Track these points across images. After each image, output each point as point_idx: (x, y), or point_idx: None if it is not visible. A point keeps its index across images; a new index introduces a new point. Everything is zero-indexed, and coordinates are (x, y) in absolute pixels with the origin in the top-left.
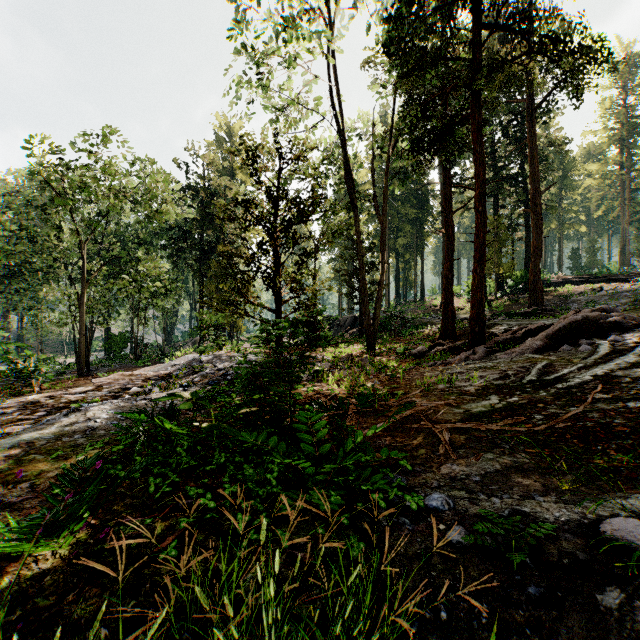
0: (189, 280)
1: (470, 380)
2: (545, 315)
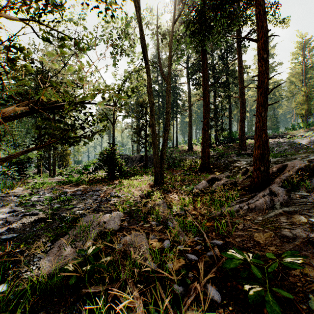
0: None
1: None
2: None
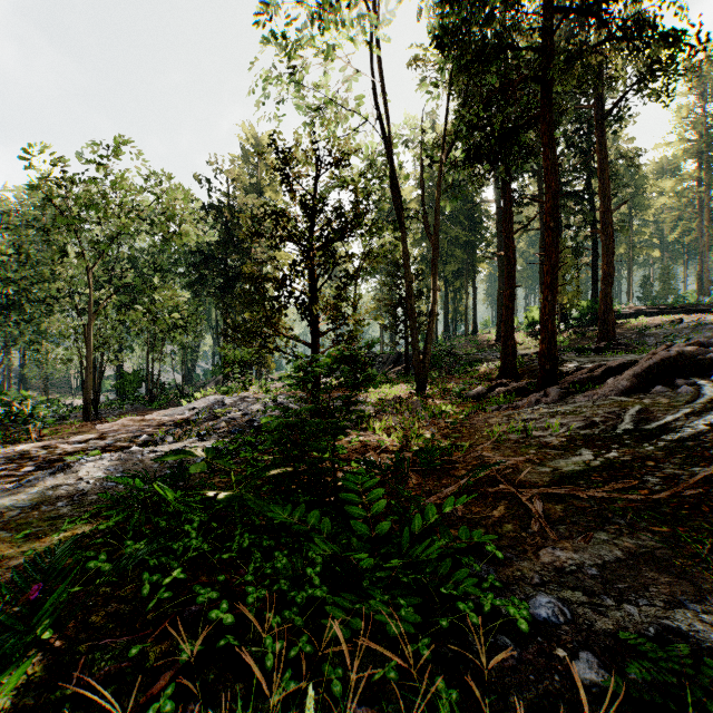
0: (212, 312)
1: (548, 429)
2: (620, 350)
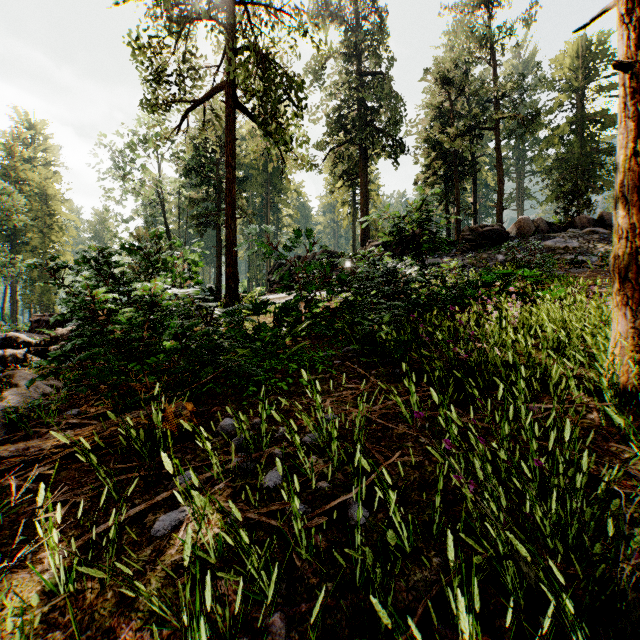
0: None
1: None
2: None
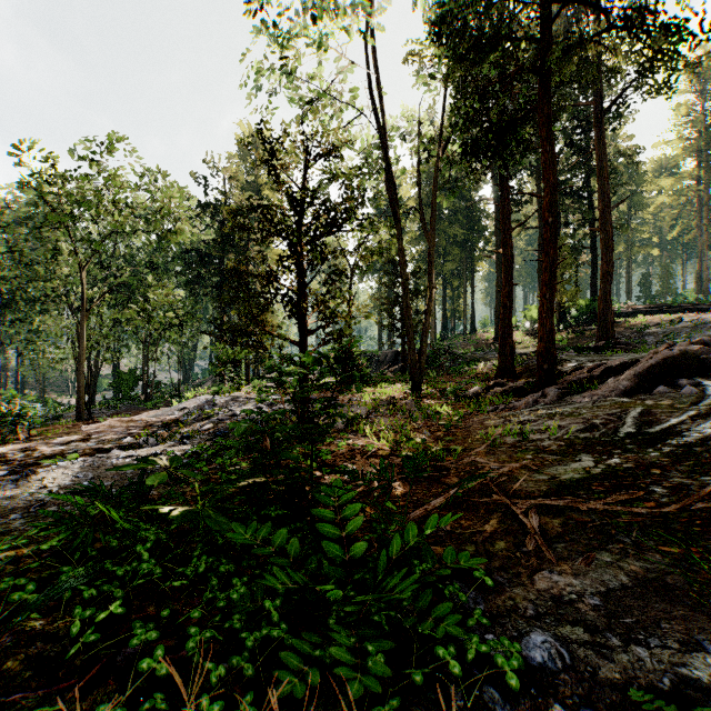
0: (209, 310)
1: (546, 431)
2: (619, 349)
